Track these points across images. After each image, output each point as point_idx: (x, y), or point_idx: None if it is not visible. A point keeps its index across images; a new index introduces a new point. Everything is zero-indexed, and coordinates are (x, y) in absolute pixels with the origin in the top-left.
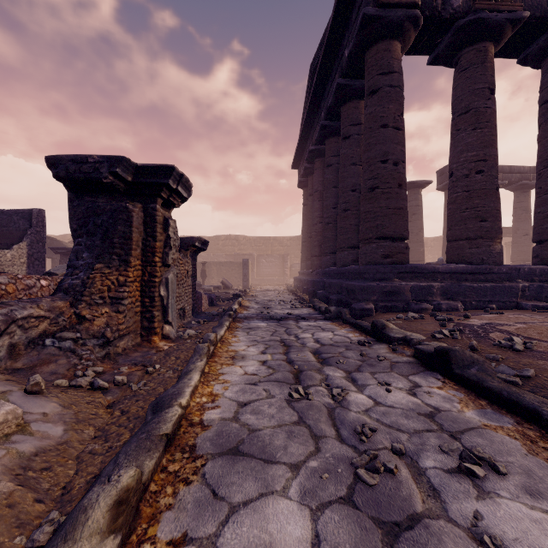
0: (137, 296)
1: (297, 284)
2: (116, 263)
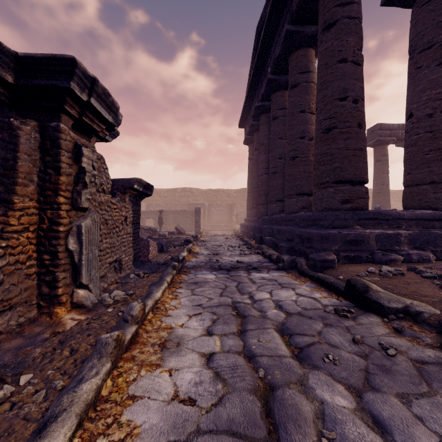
0: (30, 252)
1: (243, 230)
2: None
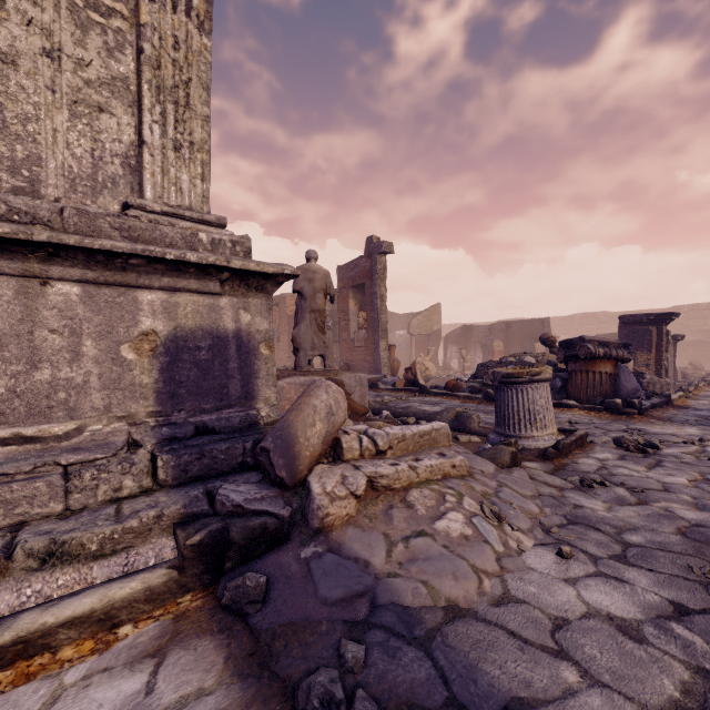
0: (653, 365)
1: None
2: (644, 351)
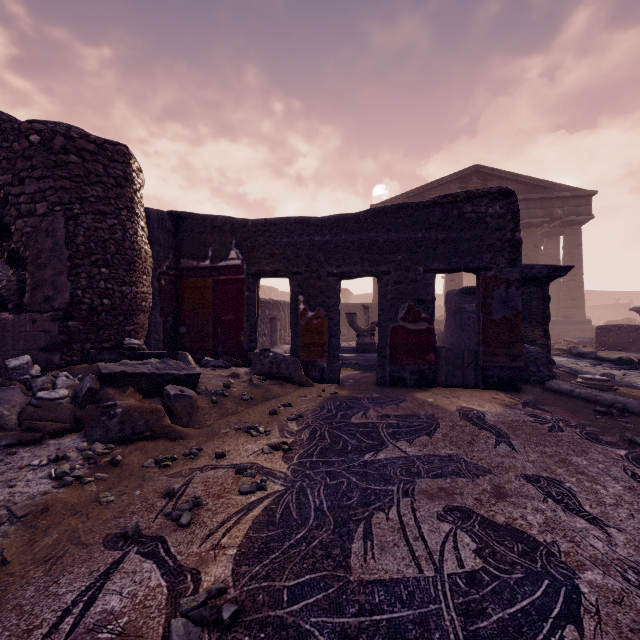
0: None
1: None
2: None
